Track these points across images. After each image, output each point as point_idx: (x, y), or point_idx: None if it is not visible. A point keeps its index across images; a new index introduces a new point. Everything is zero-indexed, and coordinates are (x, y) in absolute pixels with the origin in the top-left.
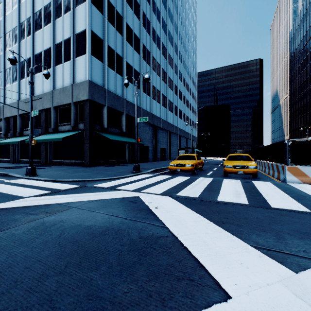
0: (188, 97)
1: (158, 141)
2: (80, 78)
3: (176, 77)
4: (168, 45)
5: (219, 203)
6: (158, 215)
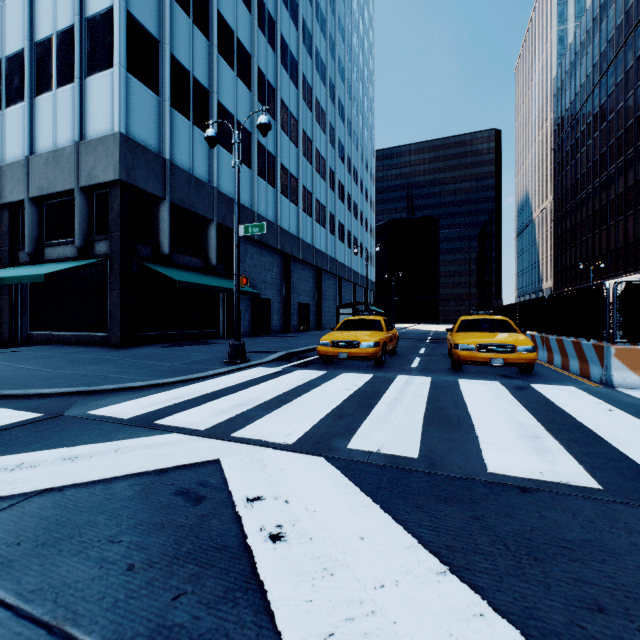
0: (357, 198)
1: (293, 289)
2: (98, 129)
3: (333, 153)
4: (316, 82)
5: (504, 489)
6: (278, 603)
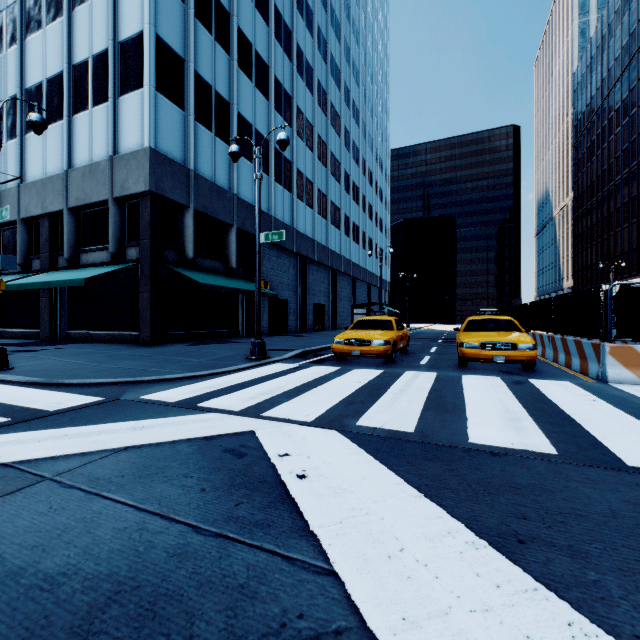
0: (371, 199)
1: (308, 290)
2: (130, 144)
3: (347, 156)
4: (331, 87)
5: (479, 453)
6: (305, 508)
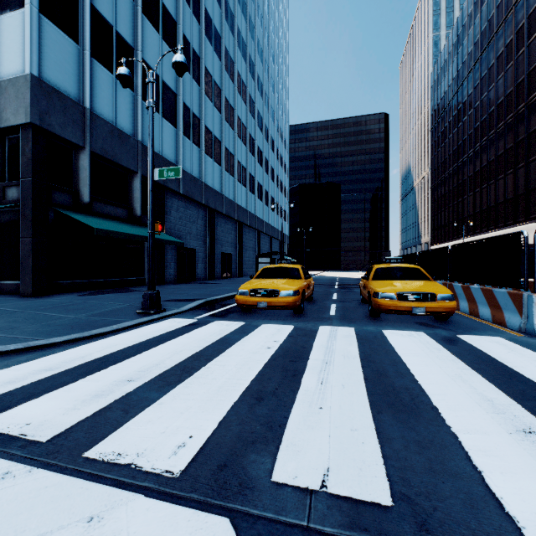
0: (273, 163)
1: (217, 240)
2: (9, 70)
3: (252, 122)
4: (238, 57)
5: None
6: None
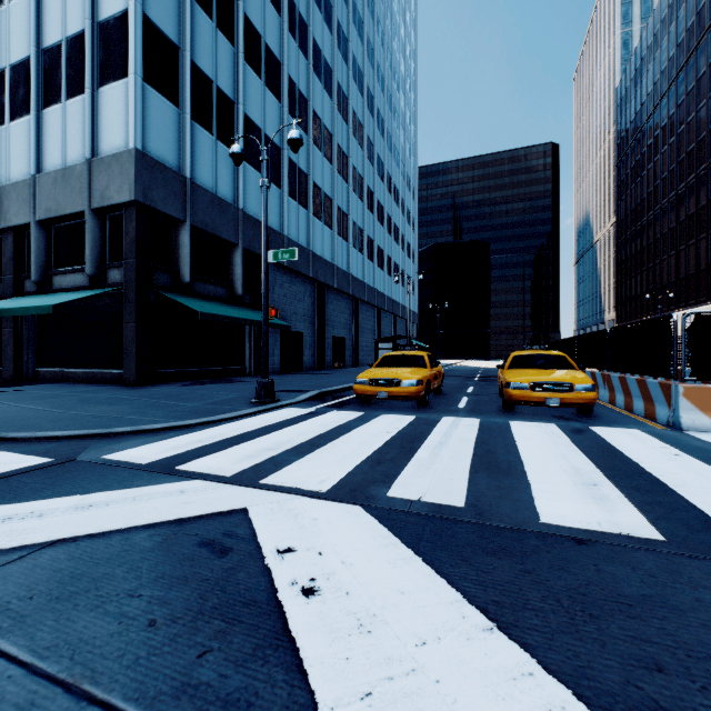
0: (398, 220)
1: (327, 321)
2: (112, 145)
3: (371, 171)
4: (353, 91)
5: (558, 541)
6: (311, 661)
